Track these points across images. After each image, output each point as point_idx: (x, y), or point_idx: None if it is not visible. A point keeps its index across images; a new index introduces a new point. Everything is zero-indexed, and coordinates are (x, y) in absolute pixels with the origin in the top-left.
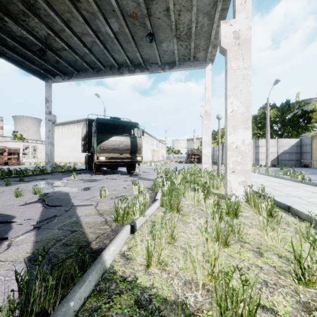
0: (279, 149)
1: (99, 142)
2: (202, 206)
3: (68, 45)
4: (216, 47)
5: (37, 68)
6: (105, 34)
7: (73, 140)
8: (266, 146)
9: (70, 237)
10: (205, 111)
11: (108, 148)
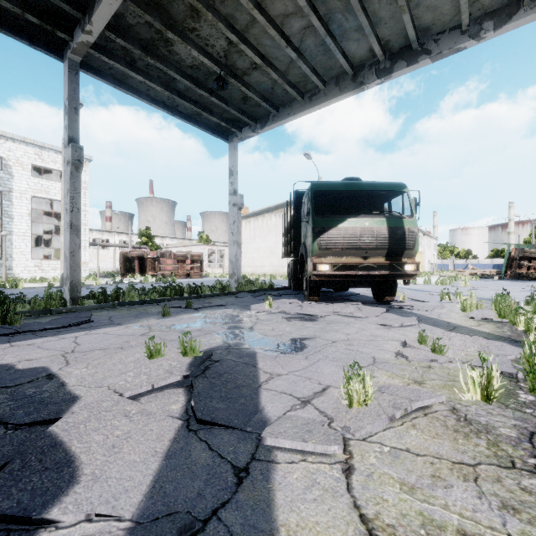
0: None
1: (317, 234)
2: None
3: (260, 55)
4: None
5: (217, 120)
6: None
7: (269, 239)
8: None
9: None
10: None
11: (336, 246)
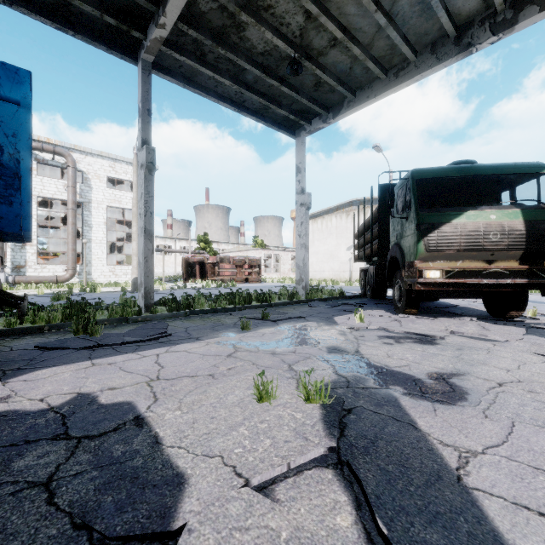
0: None
1: (424, 232)
2: None
3: (342, 28)
4: None
5: (285, 112)
6: None
7: (329, 242)
8: None
9: None
10: None
11: (449, 247)
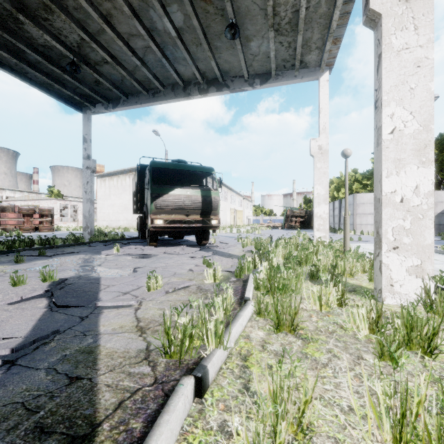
0: (435, 207)
1: (154, 198)
2: (338, 315)
3: (111, 55)
4: (339, 41)
5: (70, 93)
6: (163, 33)
7: (123, 197)
8: None
9: (60, 401)
10: (318, 147)
11: (167, 207)
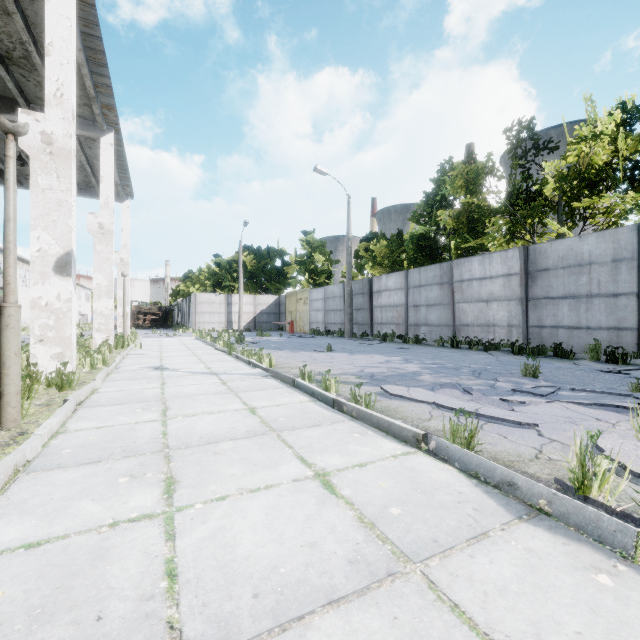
0: (257, 308)
1: None
2: None
3: None
4: (130, 187)
5: None
6: None
7: None
8: (239, 304)
9: None
10: (121, 259)
11: None
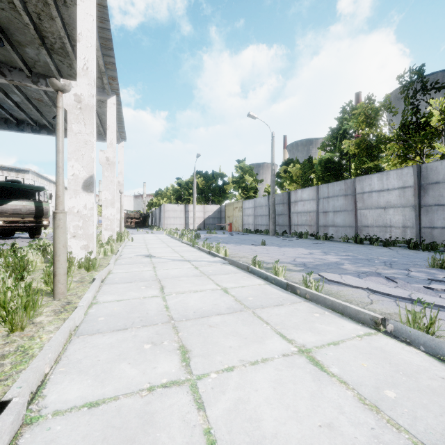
0: (205, 214)
1: None
2: None
3: None
4: (124, 133)
5: None
6: (2, 99)
7: None
8: (193, 212)
9: None
10: (118, 182)
11: (6, 213)
